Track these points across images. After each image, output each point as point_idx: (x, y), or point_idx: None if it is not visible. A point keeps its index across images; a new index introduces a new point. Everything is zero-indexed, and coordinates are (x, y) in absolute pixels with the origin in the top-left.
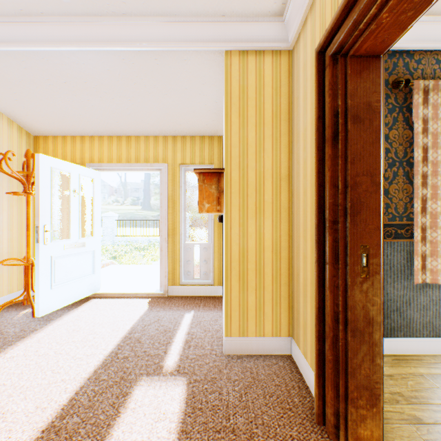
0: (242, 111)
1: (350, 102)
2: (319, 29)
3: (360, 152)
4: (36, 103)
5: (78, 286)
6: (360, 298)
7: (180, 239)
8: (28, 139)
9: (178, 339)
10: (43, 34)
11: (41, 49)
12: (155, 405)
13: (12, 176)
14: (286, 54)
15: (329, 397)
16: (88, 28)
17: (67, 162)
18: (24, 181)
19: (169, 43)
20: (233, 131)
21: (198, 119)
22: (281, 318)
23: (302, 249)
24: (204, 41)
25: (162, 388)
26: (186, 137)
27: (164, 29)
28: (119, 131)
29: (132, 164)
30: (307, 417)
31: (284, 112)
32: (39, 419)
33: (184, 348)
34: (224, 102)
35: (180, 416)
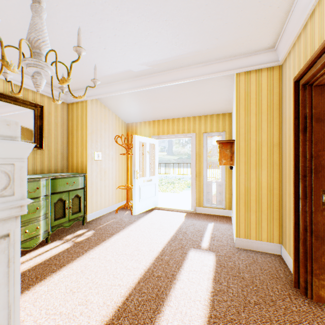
0: (247, 107)
1: (314, 111)
2: (297, 63)
3: (321, 138)
4: (132, 109)
5: (149, 202)
6: (321, 219)
7: (203, 178)
8: (124, 125)
9: (206, 235)
10: (143, 83)
11: (142, 89)
12: (200, 260)
13: (122, 145)
14: (277, 68)
15: (301, 272)
16: (163, 76)
17: (145, 137)
18: (126, 148)
19: (203, 76)
20: (241, 119)
21: (215, 105)
22: (273, 231)
23: (287, 189)
24: (223, 71)
25: (202, 254)
26: (207, 116)
27: (200, 69)
28: (168, 117)
29: (175, 134)
30: (287, 283)
31: (276, 104)
32: (152, 254)
33: (210, 240)
34: (234, 100)
35: (214, 266)
